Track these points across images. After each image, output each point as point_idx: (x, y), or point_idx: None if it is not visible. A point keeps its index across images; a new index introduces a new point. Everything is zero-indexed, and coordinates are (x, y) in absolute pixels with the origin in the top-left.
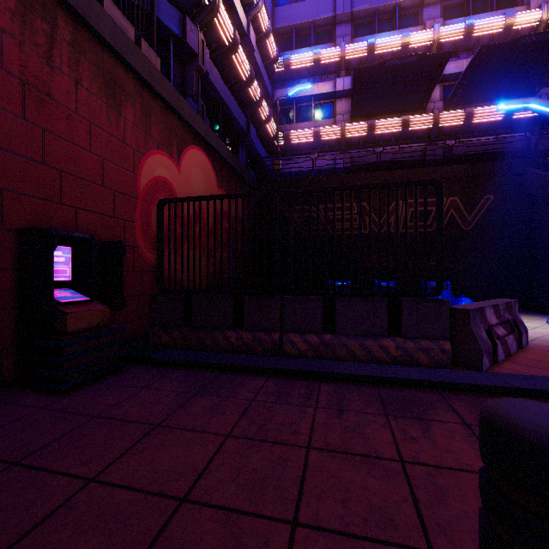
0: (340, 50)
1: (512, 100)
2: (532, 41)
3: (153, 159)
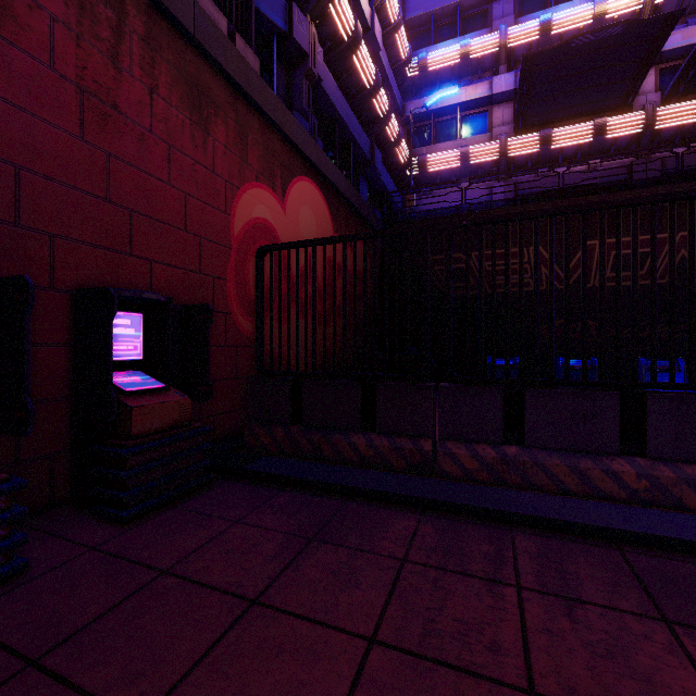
0: (499, 36)
1: None
2: None
3: (251, 194)
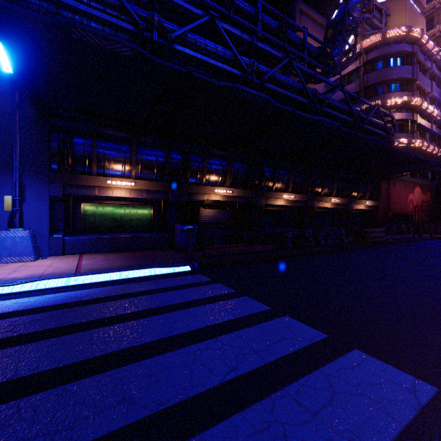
0: None
1: None
2: None
3: (409, 196)
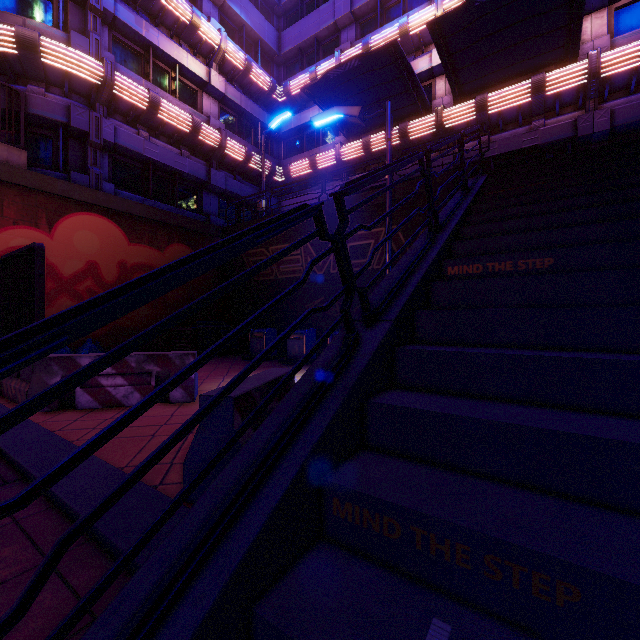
0: (335, 61)
1: (318, 115)
2: None
3: (8, 233)
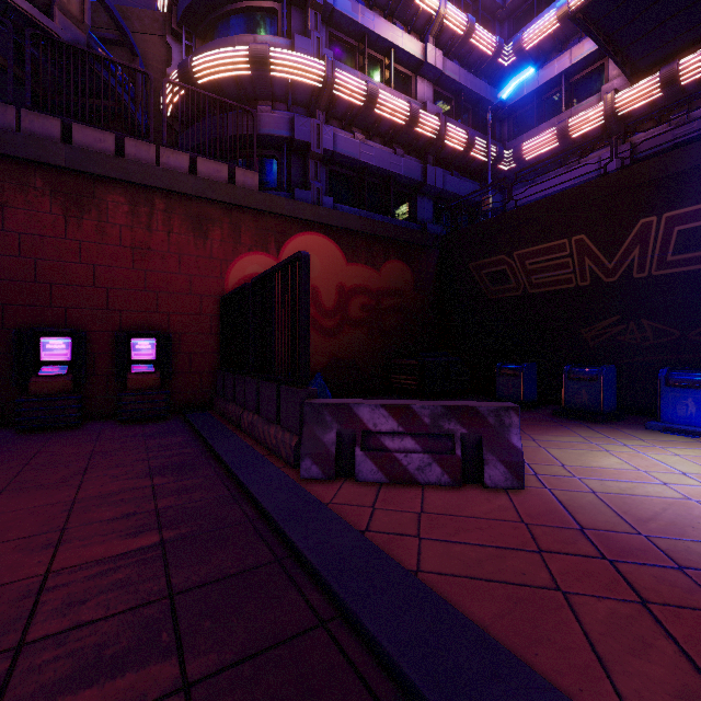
0: None
1: None
2: None
3: (244, 261)
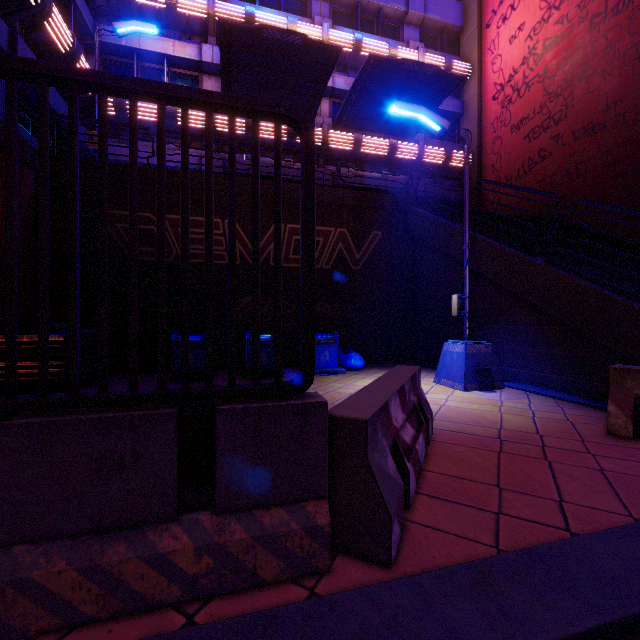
0: (208, 3)
1: (404, 103)
2: (414, 70)
3: None
